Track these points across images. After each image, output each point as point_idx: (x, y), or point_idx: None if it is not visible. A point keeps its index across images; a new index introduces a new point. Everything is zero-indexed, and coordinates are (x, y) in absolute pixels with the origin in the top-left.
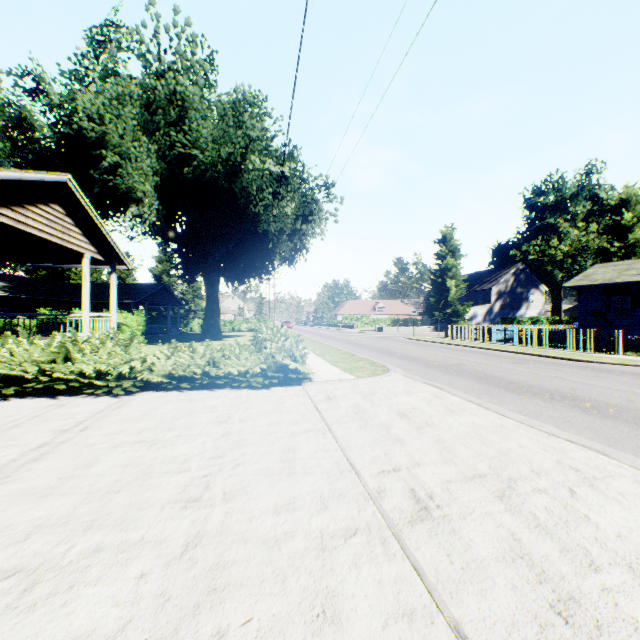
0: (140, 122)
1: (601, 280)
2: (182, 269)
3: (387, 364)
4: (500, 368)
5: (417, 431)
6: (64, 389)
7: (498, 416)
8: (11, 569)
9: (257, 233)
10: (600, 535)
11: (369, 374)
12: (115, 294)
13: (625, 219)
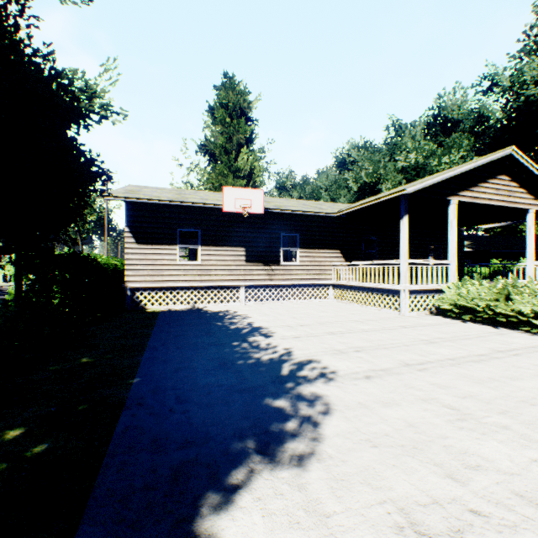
0: None
1: None
2: None
3: None
4: None
5: None
6: (503, 323)
7: None
8: (452, 406)
9: None
10: None
11: None
12: None
13: None
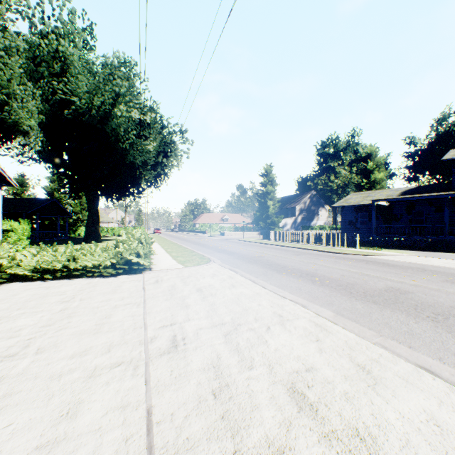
0: (26, 70)
1: (353, 203)
2: (68, 188)
3: (213, 257)
4: (284, 258)
5: (202, 300)
6: None
7: (260, 288)
8: None
9: (127, 163)
10: (266, 350)
11: (195, 264)
12: (0, 206)
13: (369, 165)
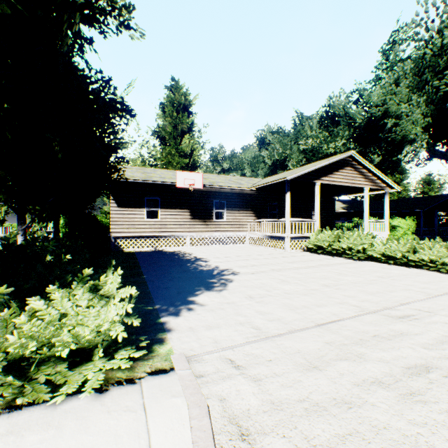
0: (412, 86)
1: None
2: None
3: None
4: None
5: None
6: (337, 254)
7: None
8: (282, 279)
9: None
10: None
11: None
12: (387, 208)
13: None
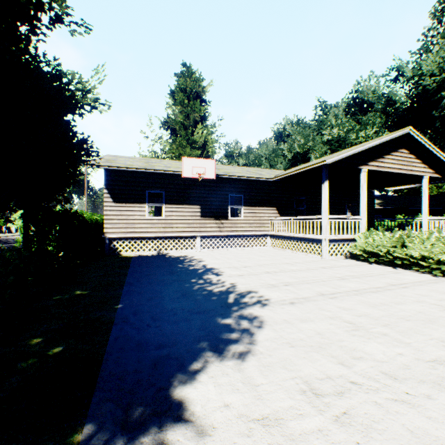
0: None
1: None
2: None
3: None
4: None
5: None
6: (400, 264)
7: None
8: (350, 321)
9: None
10: None
11: None
12: None
13: None
